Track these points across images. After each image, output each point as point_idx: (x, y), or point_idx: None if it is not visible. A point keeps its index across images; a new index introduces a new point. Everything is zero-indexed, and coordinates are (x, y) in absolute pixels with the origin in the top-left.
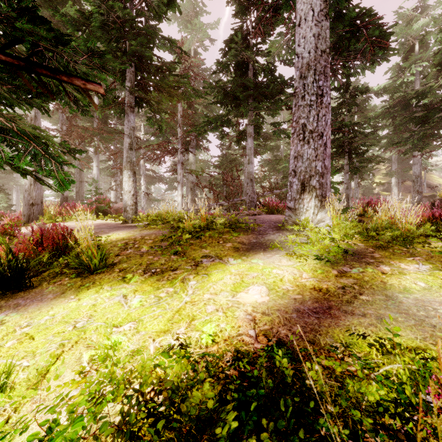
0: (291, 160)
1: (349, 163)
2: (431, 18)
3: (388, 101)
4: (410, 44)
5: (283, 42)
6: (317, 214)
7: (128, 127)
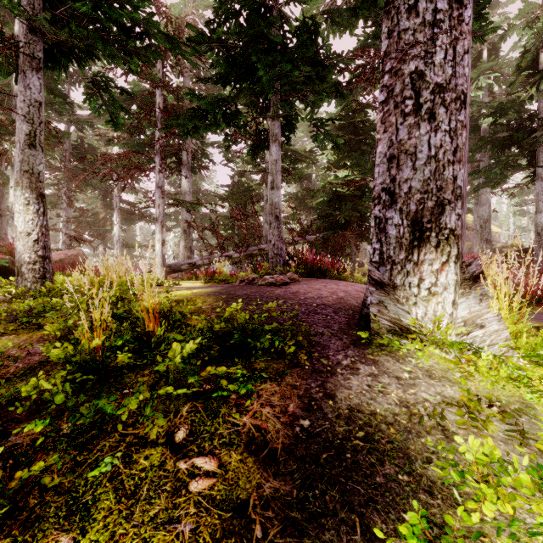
0: (380, 166)
1: None
2: (504, 17)
3: None
4: (478, 49)
5: (324, 7)
6: (457, 303)
7: (24, 99)
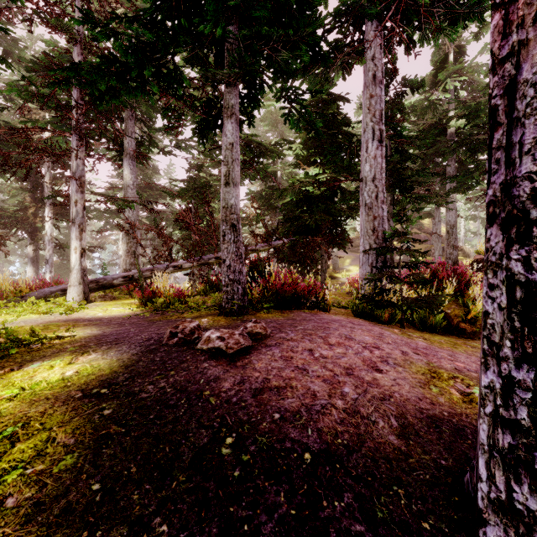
0: (531, 120)
1: (392, 202)
2: None
3: (416, 125)
4: (445, 51)
5: None
6: None
7: None
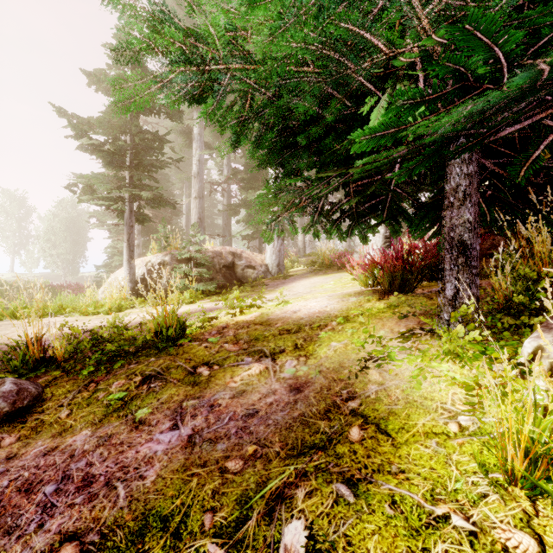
0: None
1: None
2: None
3: None
4: None
5: None
6: None
7: None
